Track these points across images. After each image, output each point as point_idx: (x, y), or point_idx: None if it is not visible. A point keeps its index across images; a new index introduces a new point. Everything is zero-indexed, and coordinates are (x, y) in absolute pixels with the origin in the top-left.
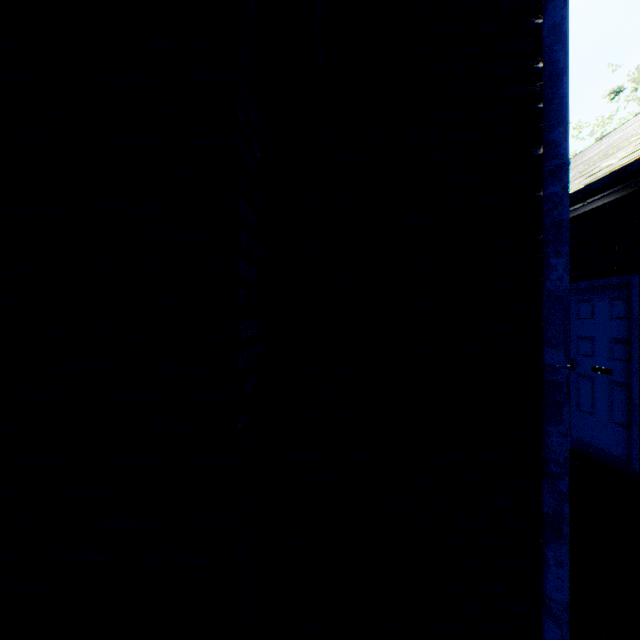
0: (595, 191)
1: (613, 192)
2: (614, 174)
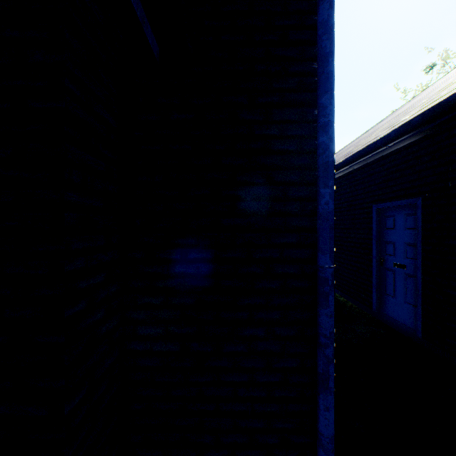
0: (392, 138)
1: (405, 139)
2: (403, 126)
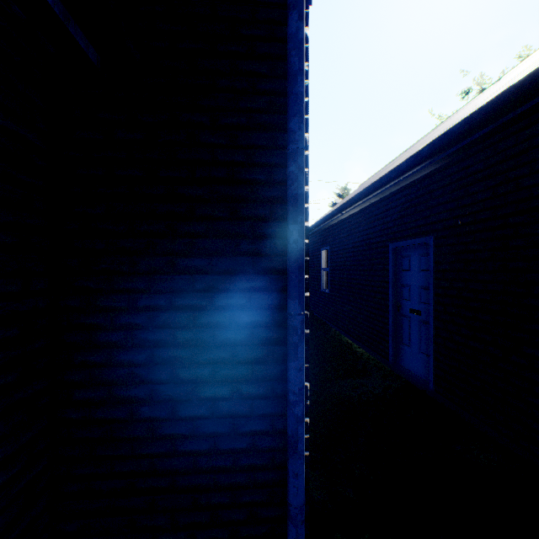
0: (404, 170)
1: (417, 171)
2: (413, 157)
